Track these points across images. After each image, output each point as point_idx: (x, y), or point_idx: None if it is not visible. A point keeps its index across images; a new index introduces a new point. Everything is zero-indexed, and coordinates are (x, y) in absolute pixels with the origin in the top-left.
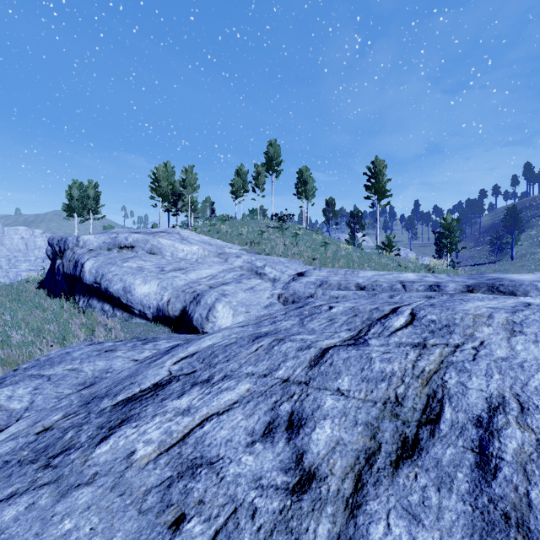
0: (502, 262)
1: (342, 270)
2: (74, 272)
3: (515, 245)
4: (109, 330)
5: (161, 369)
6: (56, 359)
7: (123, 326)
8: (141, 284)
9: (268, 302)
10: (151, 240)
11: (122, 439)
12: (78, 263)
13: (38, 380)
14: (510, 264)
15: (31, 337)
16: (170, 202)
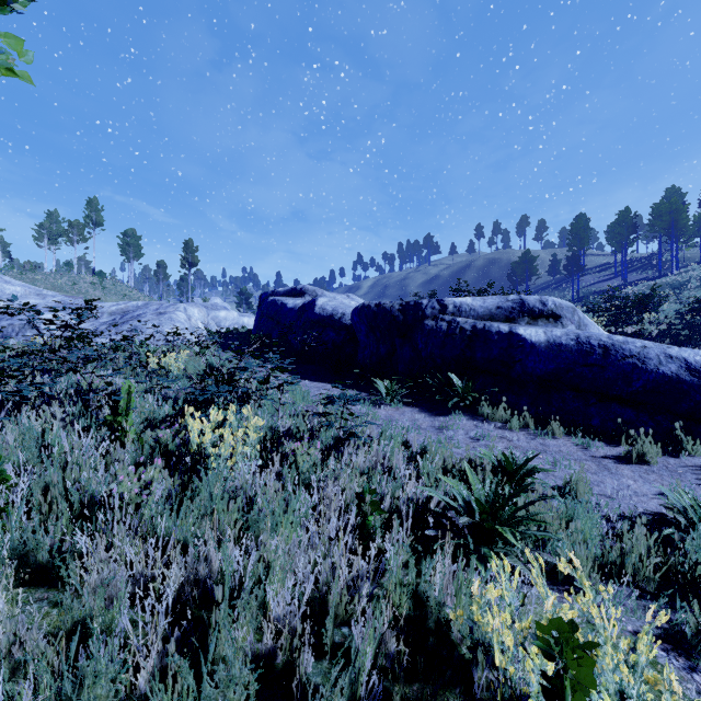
0: None
1: None
2: None
3: None
4: None
5: None
6: None
7: None
8: None
9: None
10: None
11: None
12: None
13: None
14: None
15: None
16: None
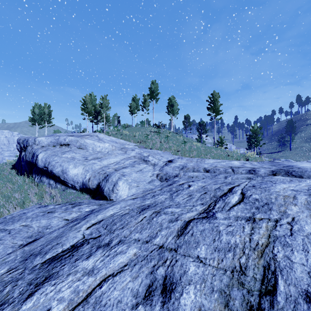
0: (285, 152)
1: (195, 159)
2: (32, 160)
3: (292, 141)
4: (52, 197)
5: (78, 232)
6: (16, 218)
7: (61, 194)
8: (72, 168)
9: (150, 179)
10: (80, 140)
11: (43, 296)
12: (34, 155)
13: (2, 233)
14: (289, 153)
15: (3, 201)
16: (93, 116)
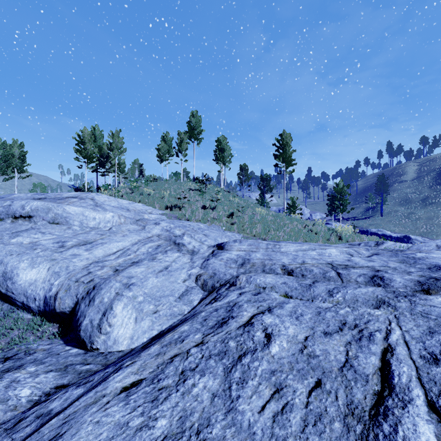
0: (374, 218)
1: (264, 243)
2: None
3: (383, 204)
4: None
5: None
6: None
7: None
8: (27, 268)
9: (184, 287)
10: (54, 209)
11: None
12: None
13: None
14: (381, 219)
15: None
16: (98, 163)
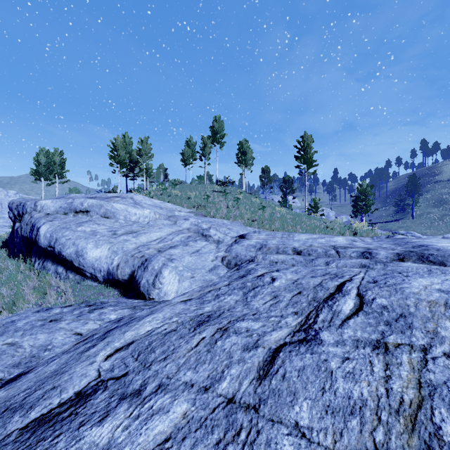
0: (405, 220)
1: (279, 233)
2: (30, 235)
3: (415, 206)
4: (60, 293)
5: (91, 365)
6: None
7: (74, 288)
8: (93, 248)
9: (213, 265)
10: (105, 205)
11: None
12: (34, 227)
13: None
14: (411, 222)
15: None
16: (128, 168)
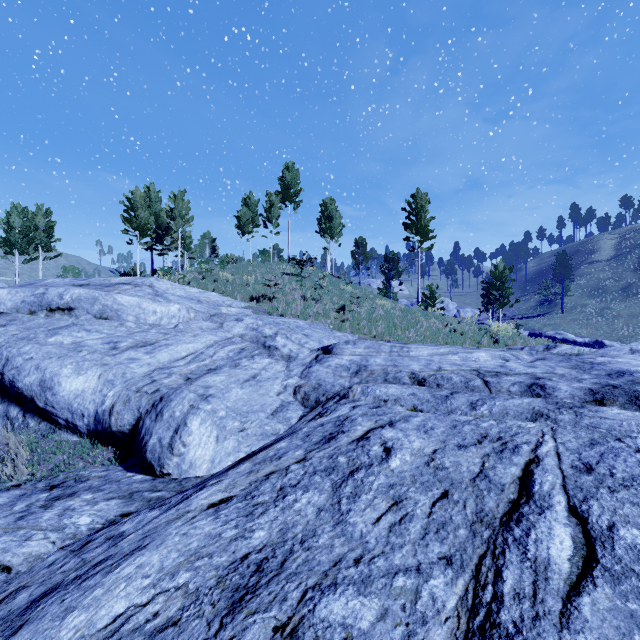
0: (552, 315)
1: (387, 345)
2: None
3: (565, 295)
4: (7, 458)
5: None
6: None
7: (34, 448)
8: (71, 376)
9: (279, 402)
10: (102, 299)
11: None
12: None
13: None
14: (561, 318)
15: None
16: (154, 237)
